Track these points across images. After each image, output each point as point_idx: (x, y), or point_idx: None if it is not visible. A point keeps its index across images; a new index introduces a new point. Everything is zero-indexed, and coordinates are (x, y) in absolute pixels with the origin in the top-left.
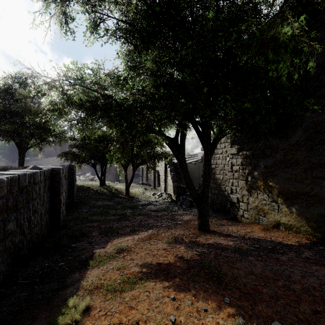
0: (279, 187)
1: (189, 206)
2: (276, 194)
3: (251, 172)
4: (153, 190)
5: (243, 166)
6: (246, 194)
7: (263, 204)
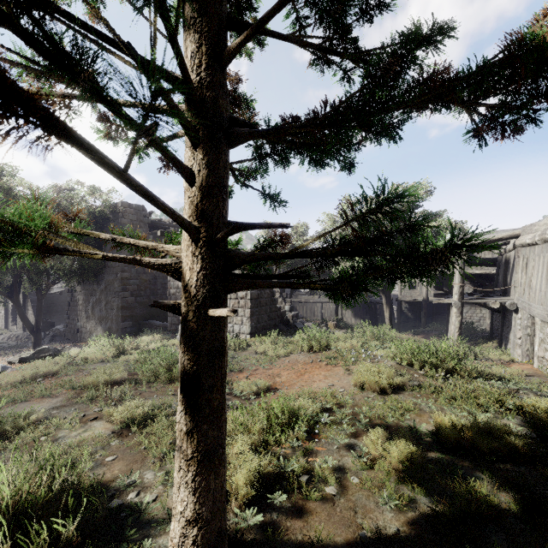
0: (98, 315)
1: (49, 341)
2: (97, 319)
3: (88, 306)
4: (2, 331)
5: (84, 301)
6: (85, 321)
7: (93, 327)
